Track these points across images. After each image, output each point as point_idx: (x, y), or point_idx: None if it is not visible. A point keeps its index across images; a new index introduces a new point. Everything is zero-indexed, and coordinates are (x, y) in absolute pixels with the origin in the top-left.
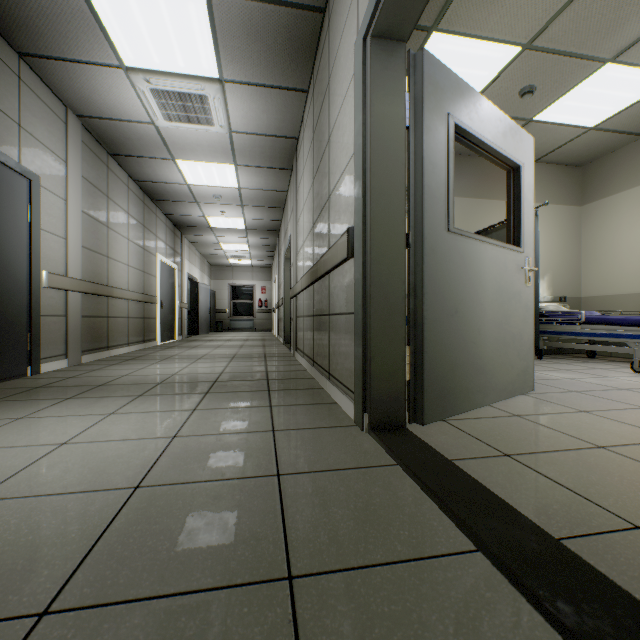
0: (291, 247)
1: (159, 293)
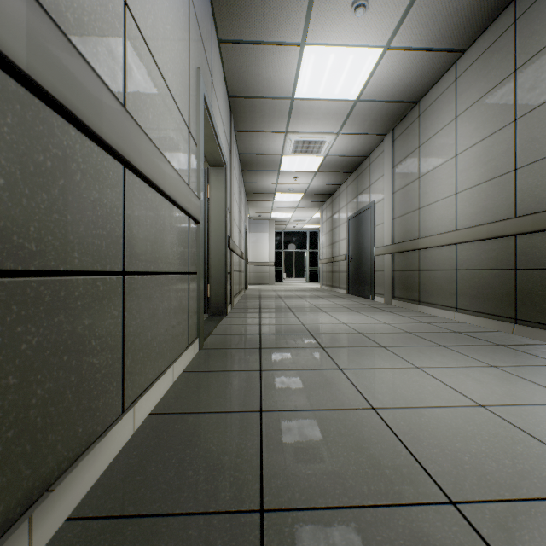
0: (226, 176)
1: None
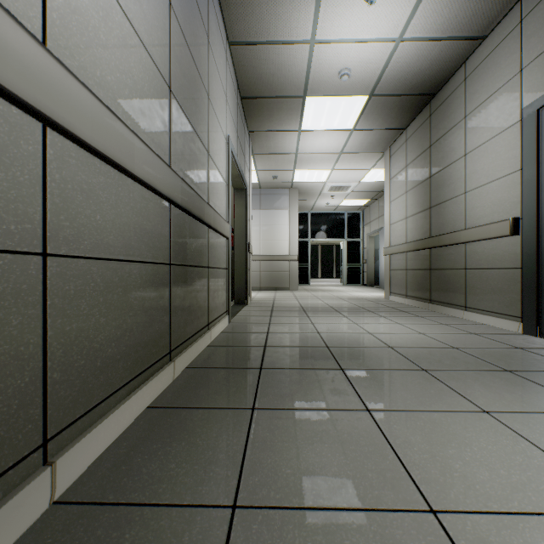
0: None
1: None
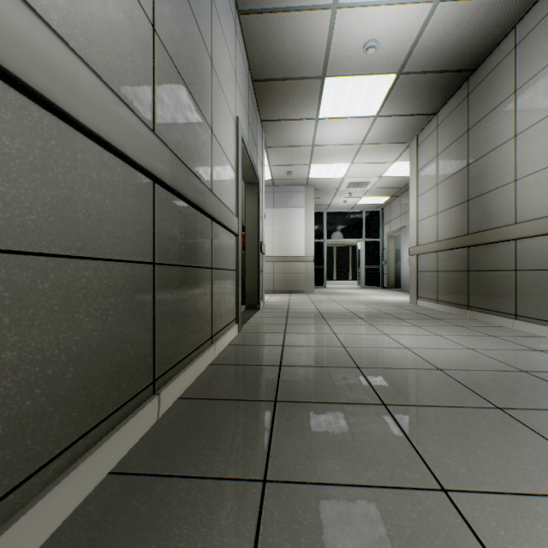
0: None
1: None
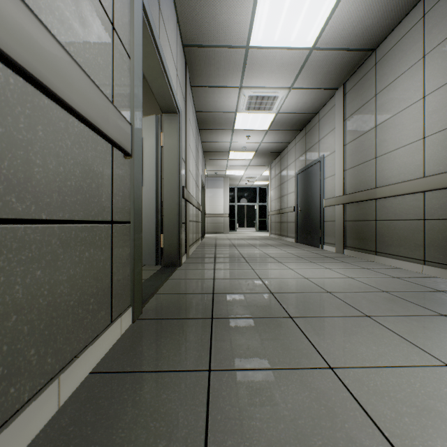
0: (179, 124)
1: None
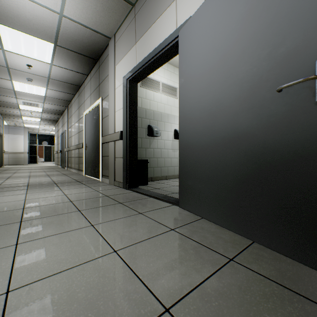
0: None
1: (85, 139)
